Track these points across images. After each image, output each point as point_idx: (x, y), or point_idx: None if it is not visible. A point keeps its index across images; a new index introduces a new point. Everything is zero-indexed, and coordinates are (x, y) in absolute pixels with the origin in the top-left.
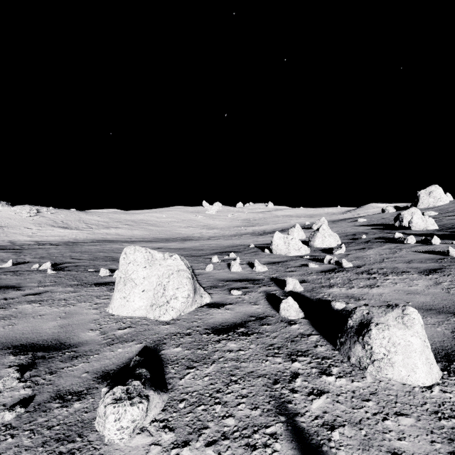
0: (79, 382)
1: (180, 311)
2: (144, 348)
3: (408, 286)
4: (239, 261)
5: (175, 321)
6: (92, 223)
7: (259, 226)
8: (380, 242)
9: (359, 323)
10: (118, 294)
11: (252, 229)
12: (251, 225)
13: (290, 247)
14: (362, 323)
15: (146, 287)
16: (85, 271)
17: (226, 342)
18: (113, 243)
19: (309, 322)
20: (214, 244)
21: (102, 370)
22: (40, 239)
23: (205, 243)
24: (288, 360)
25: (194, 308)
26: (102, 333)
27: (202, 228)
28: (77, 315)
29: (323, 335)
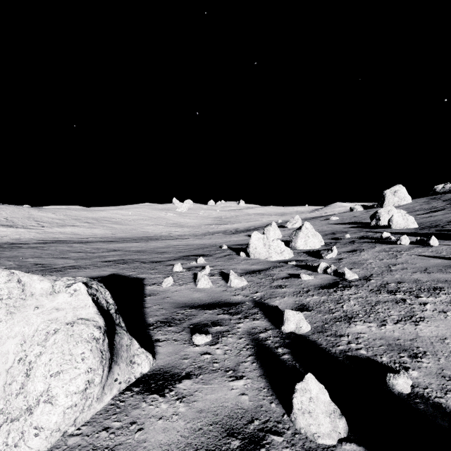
0: None
1: (61, 430)
2: None
3: None
4: (208, 271)
5: None
6: (44, 221)
7: (231, 224)
8: (368, 243)
9: None
10: None
11: (224, 227)
12: (223, 223)
13: (271, 249)
14: None
15: None
16: None
17: None
18: (62, 244)
19: None
20: (182, 244)
21: None
22: None
23: (171, 243)
24: None
25: (110, 399)
26: None
27: (171, 226)
28: None
29: None
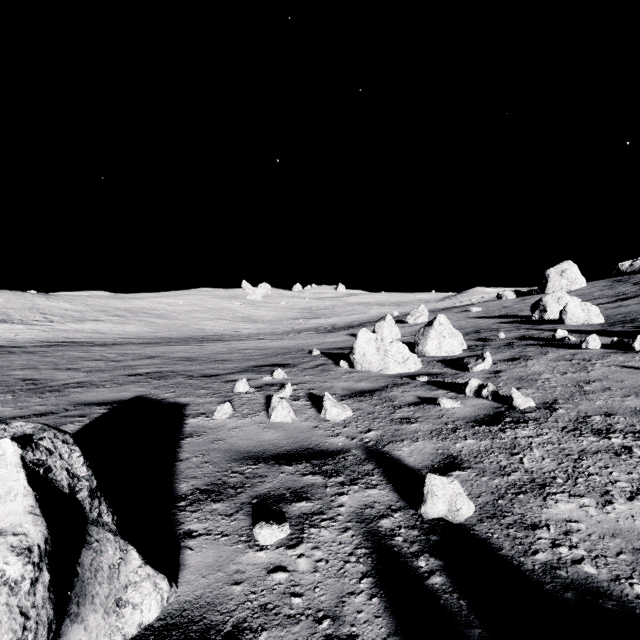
0: None
1: None
2: None
3: None
4: (290, 392)
5: None
6: (53, 313)
7: (325, 318)
8: (535, 346)
9: None
10: None
11: (316, 322)
12: (314, 316)
13: (388, 357)
14: None
15: None
16: None
17: None
18: (74, 348)
19: None
20: (253, 348)
21: None
22: None
23: (237, 346)
24: None
25: None
26: None
27: (239, 321)
28: None
29: None
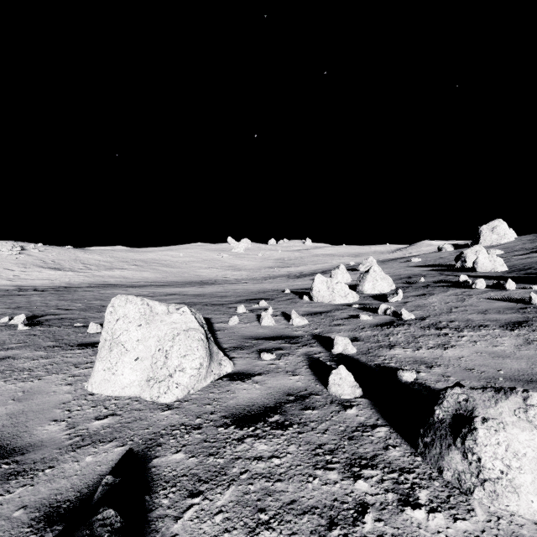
0: (4, 531)
1: (188, 388)
2: (127, 455)
3: (492, 345)
4: (271, 312)
5: (181, 404)
6: (91, 263)
7: (295, 267)
8: (443, 287)
9: (453, 416)
10: (100, 364)
11: (287, 270)
12: (285, 265)
13: (335, 293)
14: (459, 415)
15: (140, 354)
16: (70, 327)
17: (252, 441)
18: (115, 288)
19: (371, 403)
20: (241, 289)
21: (51, 501)
22: (24, 283)
23: (229, 288)
24: (348, 477)
25: (209, 382)
26: (69, 425)
27: (227, 269)
28: (40, 395)
29: (393, 427)
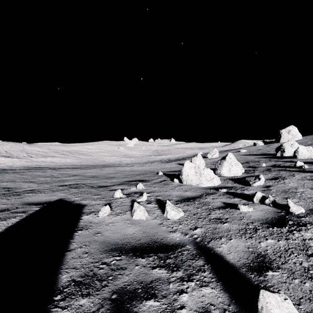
0: None
1: None
2: None
3: None
4: (145, 198)
5: None
6: (32, 153)
7: (165, 155)
8: (284, 171)
9: None
10: None
11: (160, 157)
12: (159, 154)
13: (202, 177)
14: None
15: None
16: None
17: None
18: (39, 170)
19: None
20: (128, 170)
21: None
22: None
23: (120, 170)
24: None
25: None
26: None
27: (122, 157)
28: None
29: None
